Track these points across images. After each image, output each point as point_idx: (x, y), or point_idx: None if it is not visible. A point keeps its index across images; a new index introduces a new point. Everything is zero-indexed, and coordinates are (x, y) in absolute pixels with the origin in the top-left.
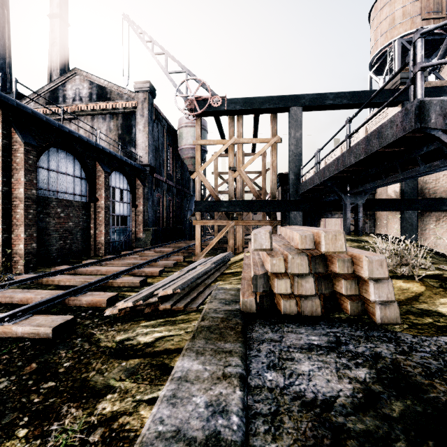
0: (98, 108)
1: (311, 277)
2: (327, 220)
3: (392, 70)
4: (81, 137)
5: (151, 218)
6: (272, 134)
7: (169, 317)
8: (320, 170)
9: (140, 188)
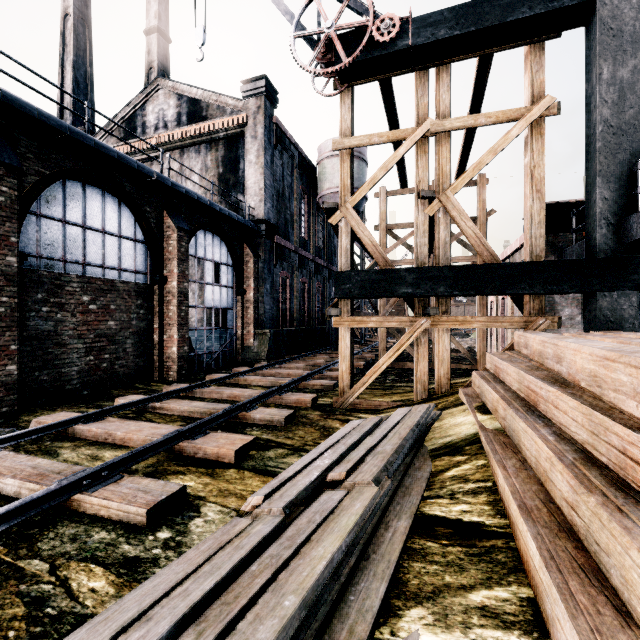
0: (188, 135)
1: None
2: None
3: None
4: (124, 159)
5: (270, 312)
6: (530, 96)
7: None
8: None
9: (250, 262)
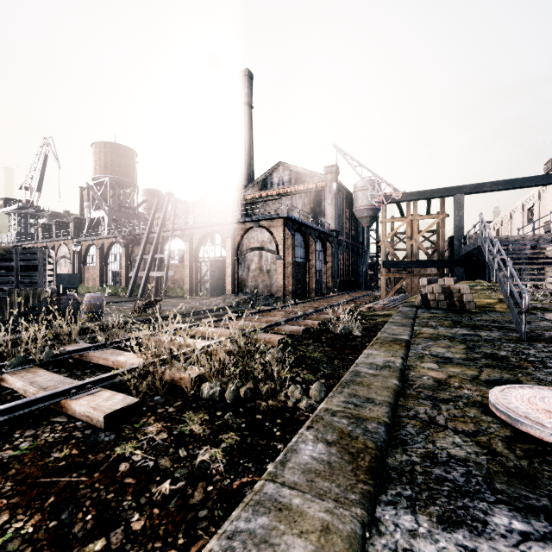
0: (296, 190)
1: (443, 294)
2: None
3: None
4: (307, 223)
5: (336, 271)
6: (440, 212)
7: (386, 311)
8: (466, 246)
9: (329, 249)
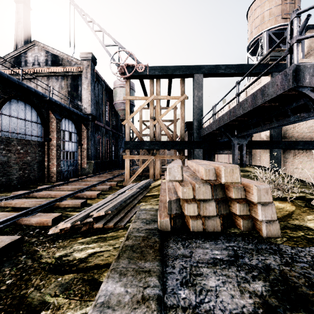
0: (52, 71)
1: (213, 202)
2: (218, 155)
3: (262, 53)
4: (37, 91)
5: (93, 153)
6: (181, 93)
7: (101, 234)
8: (217, 119)
9: (85, 131)
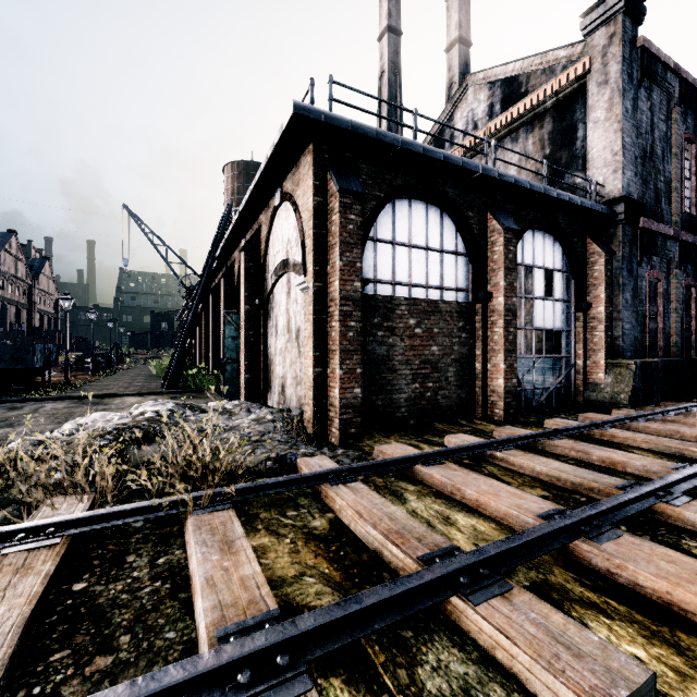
0: (502, 124)
1: None
2: None
3: None
4: (449, 158)
5: (631, 334)
6: None
7: None
8: None
9: (598, 262)
